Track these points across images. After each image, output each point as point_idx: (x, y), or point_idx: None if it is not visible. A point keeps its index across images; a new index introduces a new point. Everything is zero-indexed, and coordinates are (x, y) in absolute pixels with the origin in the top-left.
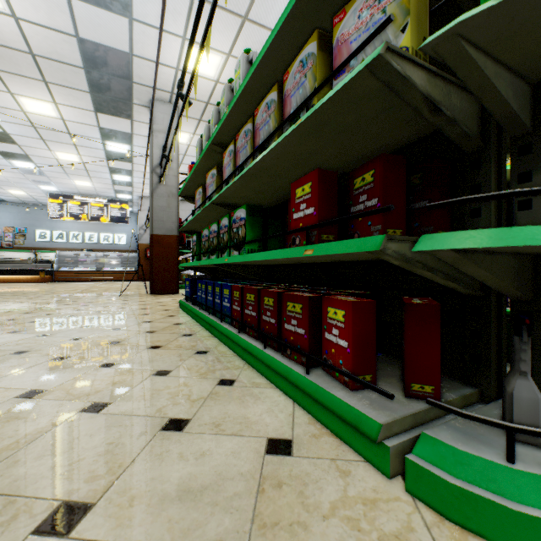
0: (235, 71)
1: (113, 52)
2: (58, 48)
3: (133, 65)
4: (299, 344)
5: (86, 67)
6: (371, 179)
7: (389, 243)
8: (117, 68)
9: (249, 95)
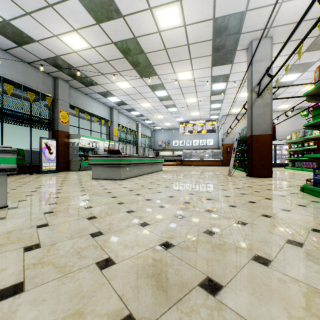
0: None
1: (233, 17)
2: (201, 33)
3: (244, 20)
4: None
5: (213, 38)
6: None
7: None
8: (233, 28)
9: None
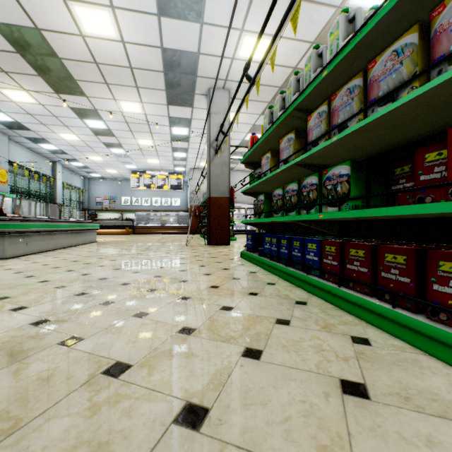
0: (330, 34)
1: (185, 55)
2: (148, 59)
3: (198, 62)
4: None
5: (165, 70)
6: None
7: None
8: (187, 66)
9: (359, 49)
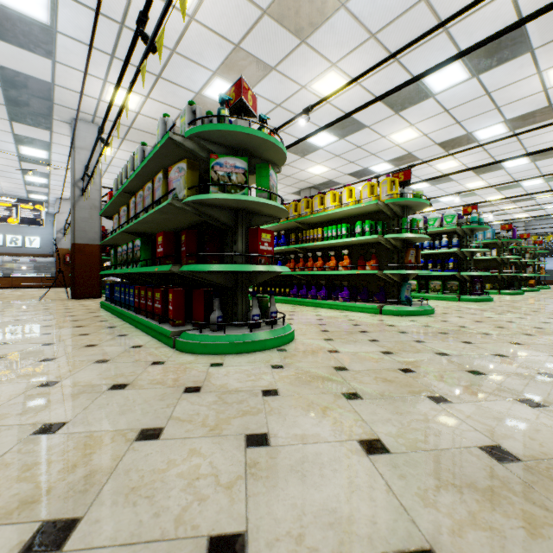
0: (135, 153)
1: (35, 80)
2: None
3: (54, 91)
4: (159, 312)
5: (4, 86)
6: (184, 238)
7: (175, 267)
8: (38, 91)
9: (141, 176)
